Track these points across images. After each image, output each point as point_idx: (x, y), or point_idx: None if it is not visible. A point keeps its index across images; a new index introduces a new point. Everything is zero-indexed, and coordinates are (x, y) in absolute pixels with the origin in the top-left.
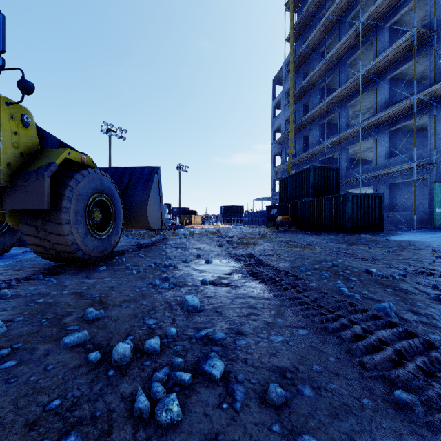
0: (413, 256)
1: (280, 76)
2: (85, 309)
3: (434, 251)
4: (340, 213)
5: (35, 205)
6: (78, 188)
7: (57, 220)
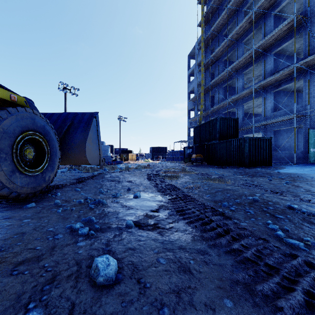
0: (311, 188)
1: (193, 52)
2: None
3: None
4: (239, 152)
5: None
6: (3, 125)
7: None
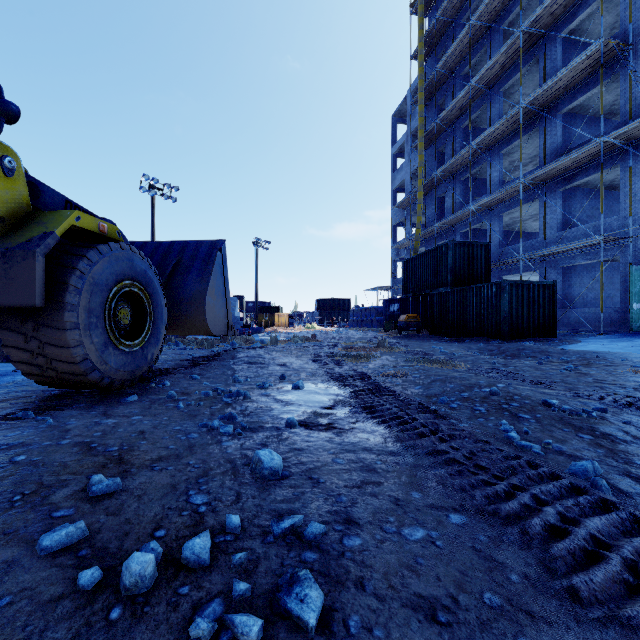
0: (608, 377)
1: (403, 109)
2: (91, 474)
3: (636, 368)
4: (492, 310)
5: (21, 300)
6: (93, 273)
7: (58, 323)
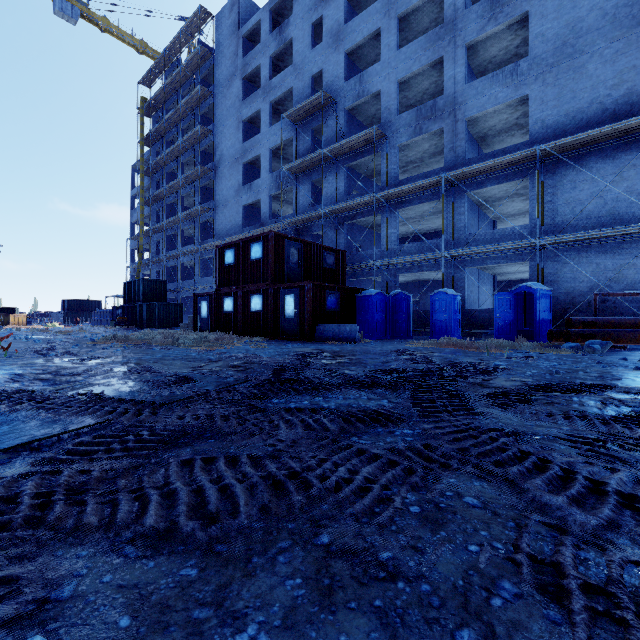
0: None
1: (139, 166)
2: None
3: None
4: (154, 315)
5: None
6: None
7: None
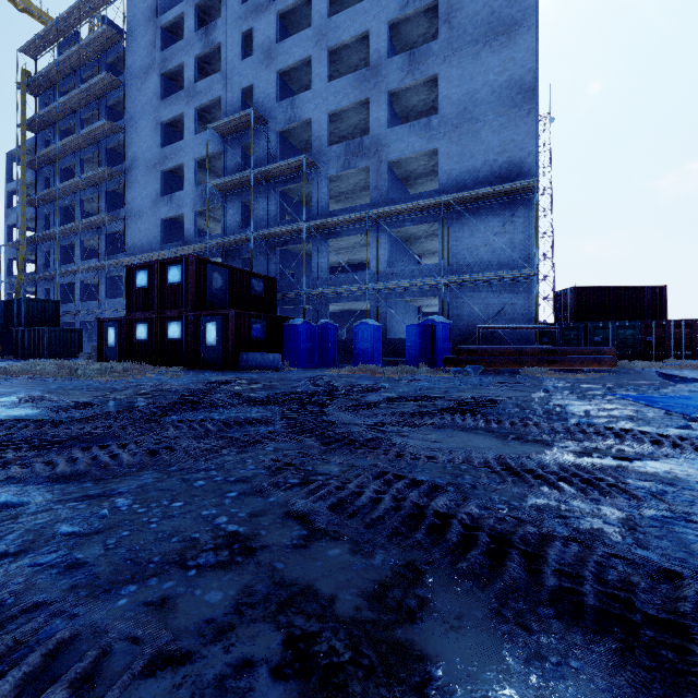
0: None
1: (20, 154)
2: None
3: None
4: (42, 343)
5: None
6: None
7: None
